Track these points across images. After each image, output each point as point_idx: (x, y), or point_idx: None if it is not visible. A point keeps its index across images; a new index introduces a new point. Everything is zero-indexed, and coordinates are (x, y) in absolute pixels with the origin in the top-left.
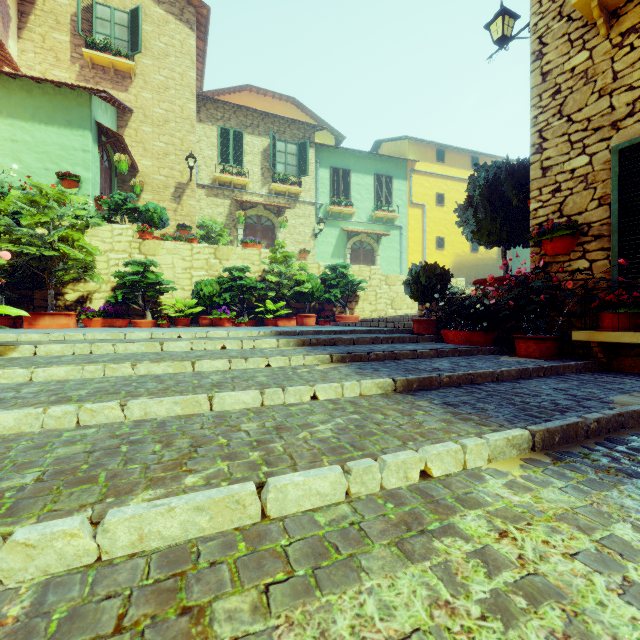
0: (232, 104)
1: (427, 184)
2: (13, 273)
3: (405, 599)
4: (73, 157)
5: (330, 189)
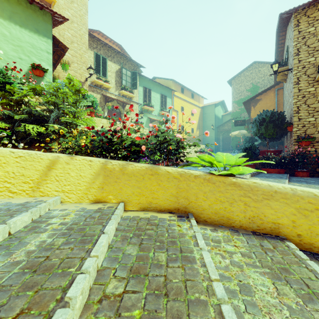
0: (102, 41)
1: (178, 102)
2: (38, 134)
3: None
4: (40, 54)
5: (143, 97)
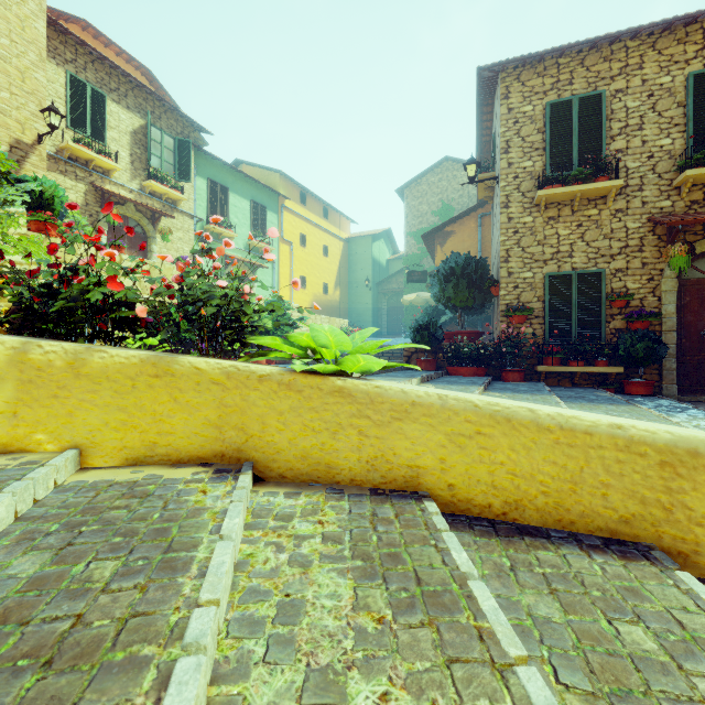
0: (91, 49)
1: (294, 223)
2: None
3: None
4: None
5: (208, 204)
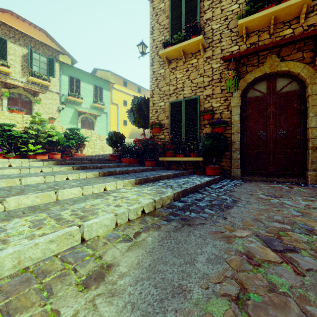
0: None
1: (119, 95)
2: None
3: (96, 202)
4: None
5: (68, 87)
